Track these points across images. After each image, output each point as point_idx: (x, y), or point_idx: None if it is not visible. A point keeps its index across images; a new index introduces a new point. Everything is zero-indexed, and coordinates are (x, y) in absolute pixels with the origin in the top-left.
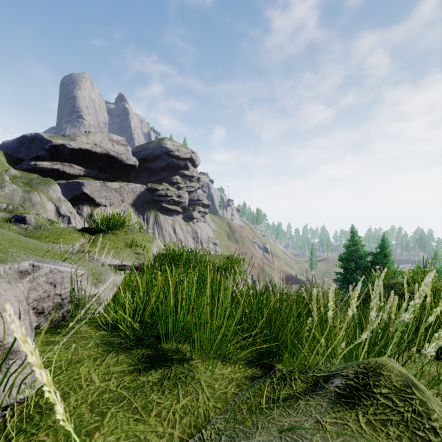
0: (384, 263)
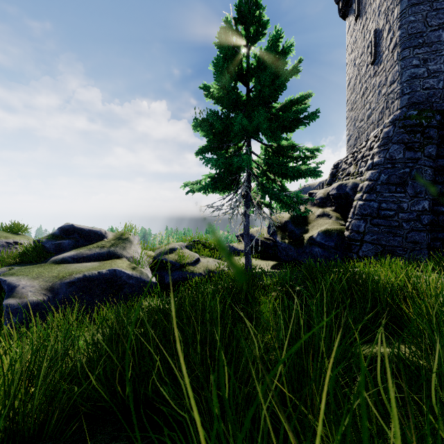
0: None
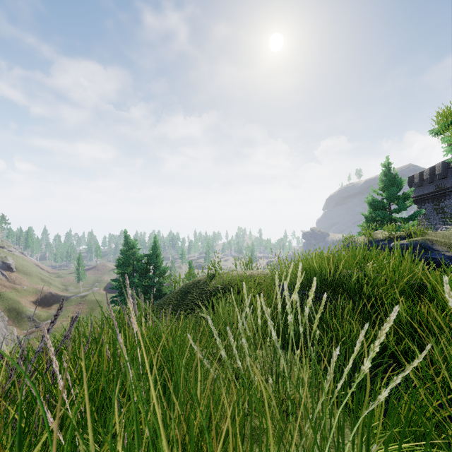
0: (157, 263)
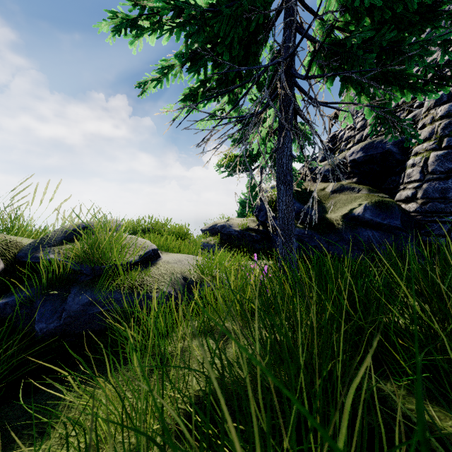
0: None
